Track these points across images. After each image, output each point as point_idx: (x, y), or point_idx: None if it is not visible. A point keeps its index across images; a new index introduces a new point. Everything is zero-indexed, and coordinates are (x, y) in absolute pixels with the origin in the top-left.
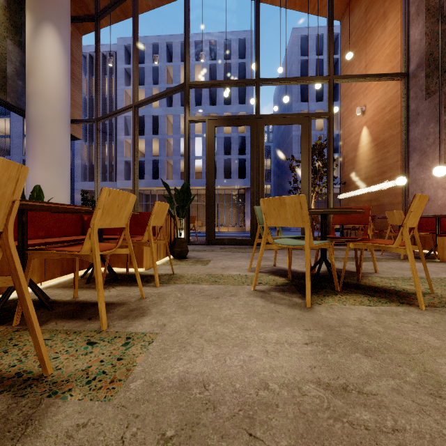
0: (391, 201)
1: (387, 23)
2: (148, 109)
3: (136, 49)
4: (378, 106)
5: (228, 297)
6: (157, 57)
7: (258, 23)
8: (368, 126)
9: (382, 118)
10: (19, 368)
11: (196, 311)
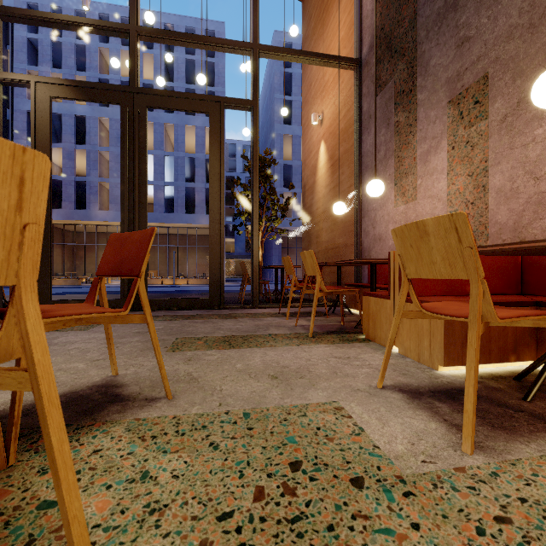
0: (345, 241)
1: None
2: (68, 104)
3: None
4: (334, 111)
5: None
6: None
7: None
8: (326, 140)
9: (337, 128)
10: None
11: None
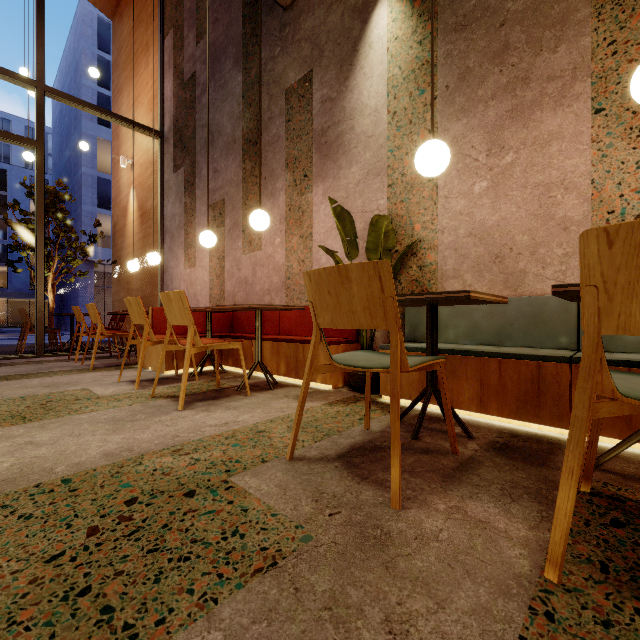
0: (152, 291)
1: (150, 58)
2: None
3: None
4: (143, 163)
5: None
6: None
7: None
8: (136, 187)
9: (146, 181)
10: None
11: None
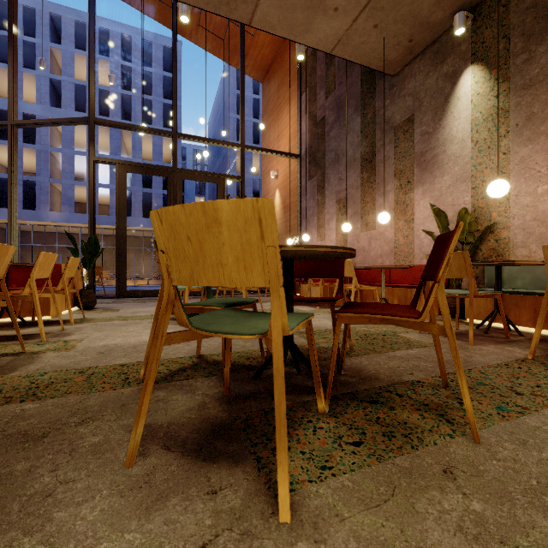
0: None
1: (290, 107)
2: None
3: (14, 53)
4: (285, 174)
5: (134, 325)
6: (44, 61)
7: (175, 77)
8: (280, 189)
9: (287, 186)
10: (1, 353)
11: (109, 331)
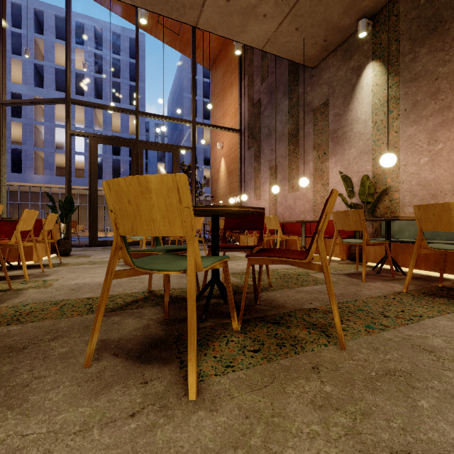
0: None
1: (233, 91)
2: None
3: (4, 44)
4: (229, 145)
5: (101, 268)
6: (28, 51)
7: (138, 66)
8: (225, 158)
9: (231, 155)
10: None
11: (81, 273)
